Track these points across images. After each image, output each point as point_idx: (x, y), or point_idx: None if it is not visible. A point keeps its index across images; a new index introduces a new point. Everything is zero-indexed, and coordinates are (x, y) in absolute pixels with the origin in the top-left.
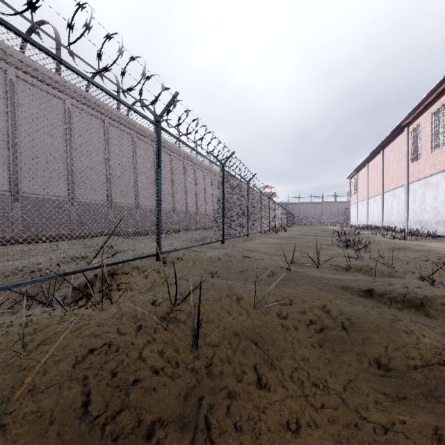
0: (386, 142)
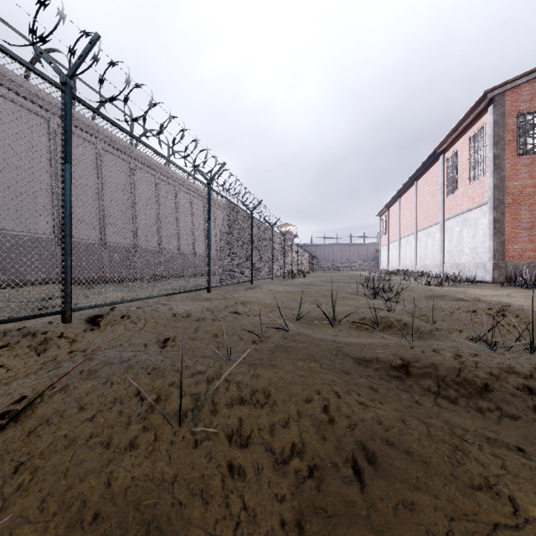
0: (419, 173)
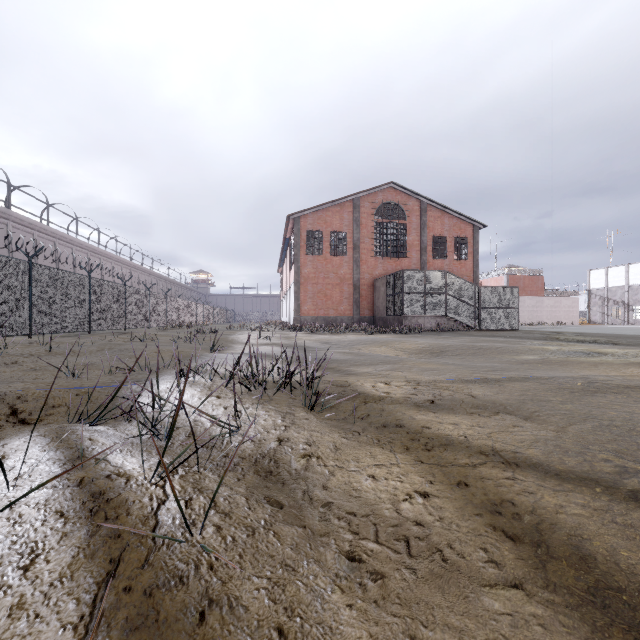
0: (286, 247)
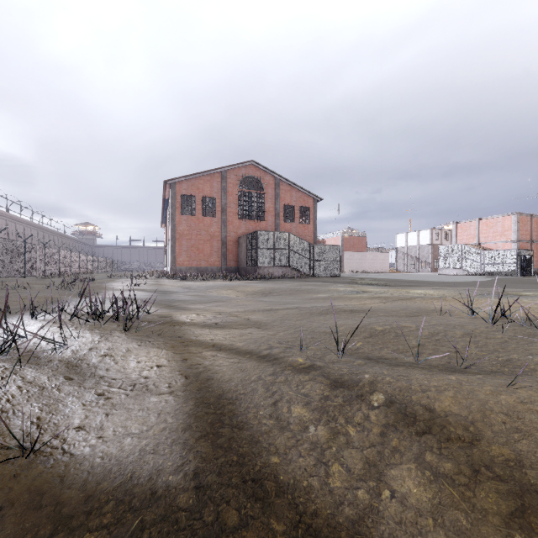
0: (167, 207)
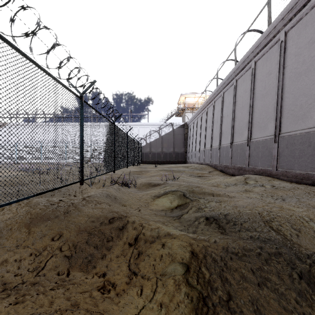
0: None
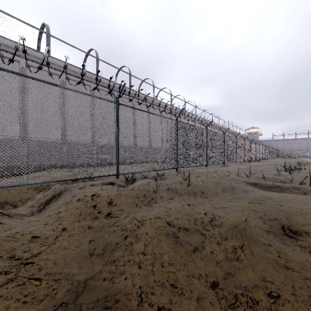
0: None
